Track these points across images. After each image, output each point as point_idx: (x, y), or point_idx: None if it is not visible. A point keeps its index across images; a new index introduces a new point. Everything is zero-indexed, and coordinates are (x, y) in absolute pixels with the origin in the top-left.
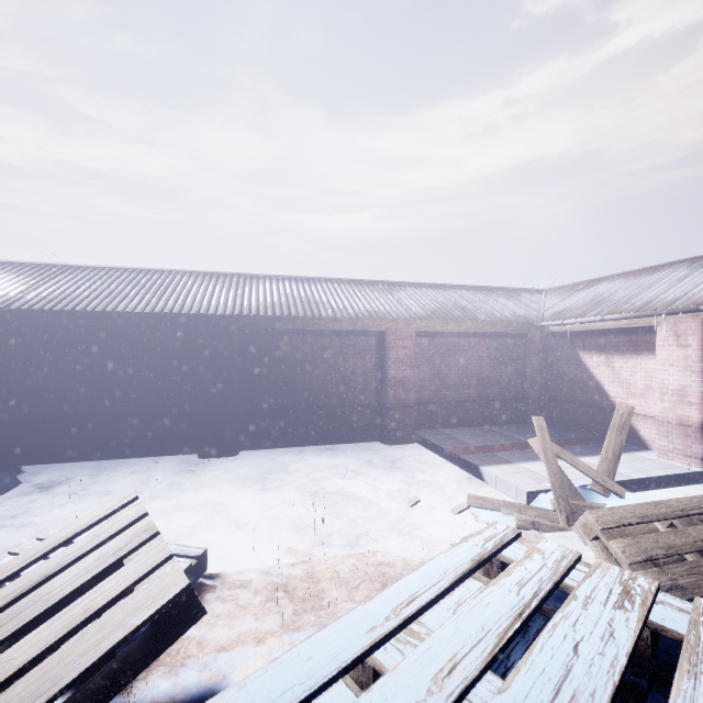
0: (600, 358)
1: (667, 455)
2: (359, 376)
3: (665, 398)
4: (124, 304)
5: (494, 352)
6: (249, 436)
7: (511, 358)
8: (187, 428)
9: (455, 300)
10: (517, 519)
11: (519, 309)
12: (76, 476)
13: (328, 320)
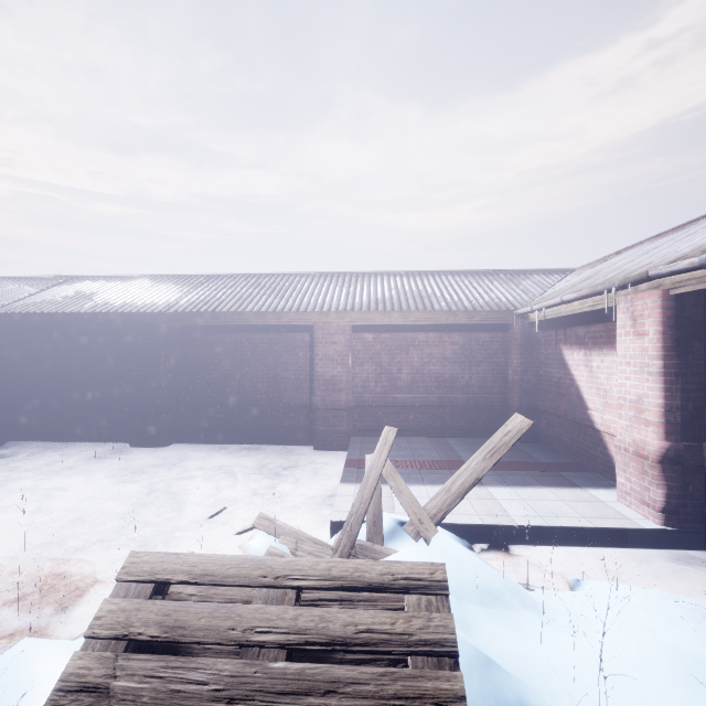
0: (579, 355)
1: (624, 498)
2: (292, 374)
3: (622, 412)
4: (77, 306)
5: (462, 348)
6: (183, 430)
7: (486, 356)
8: (129, 419)
9: (425, 288)
10: (268, 551)
11: (505, 294)
12: (26, 453)
13: (252, 315)
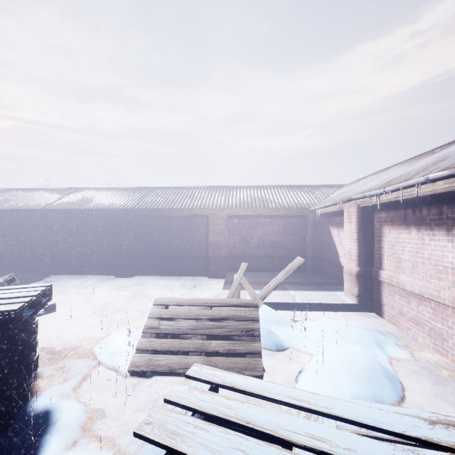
0: (336, 231)
1: (346, 293)
2: (197, 240)
3: (345, 256)
4: (86, 205)
5: (283, 227)
6: (141, 269)
7: (295, 231)
8: (113, 263)
9: (265, 195)
10: None
11: (306, 199)
12: (63, 280)
13: (176, 210)
